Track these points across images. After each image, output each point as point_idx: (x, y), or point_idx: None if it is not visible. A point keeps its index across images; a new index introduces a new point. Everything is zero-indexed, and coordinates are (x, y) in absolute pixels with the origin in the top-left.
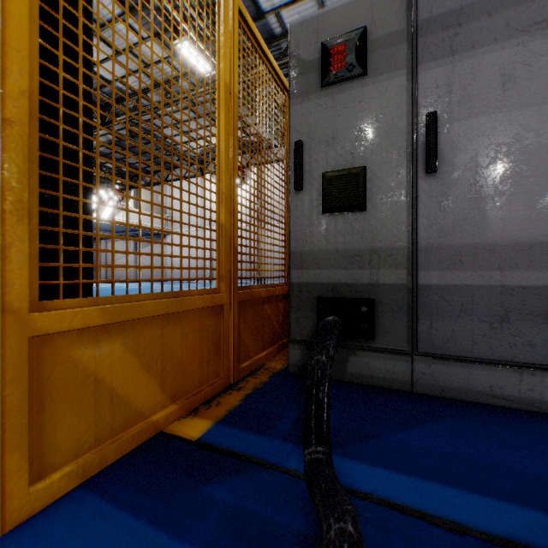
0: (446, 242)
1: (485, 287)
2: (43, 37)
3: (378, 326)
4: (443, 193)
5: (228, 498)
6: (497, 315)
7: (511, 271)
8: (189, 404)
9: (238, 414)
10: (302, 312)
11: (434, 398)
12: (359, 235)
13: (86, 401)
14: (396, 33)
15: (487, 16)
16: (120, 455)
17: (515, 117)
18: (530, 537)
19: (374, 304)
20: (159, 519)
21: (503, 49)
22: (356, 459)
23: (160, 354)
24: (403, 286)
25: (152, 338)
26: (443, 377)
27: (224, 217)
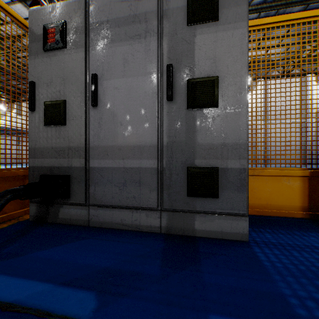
0: (101, 144)
1: (117, 168)
2: None
3: (71, 191)
4: (100, 117)
5: None
6: (122, 182)
7: (127, 160)
8: None
9: None
10: None
11: (96, 228)
12: (63, 139)
13: None
14: (79, 27)
15: (118, 27)
16: None
17: (129, 81)
18: (25, 299)
19: (70, 178)
20: None
21: (124, 45)
22: None
23: None
24: (83, 168)
25: None
26: (102, 216)
27: None
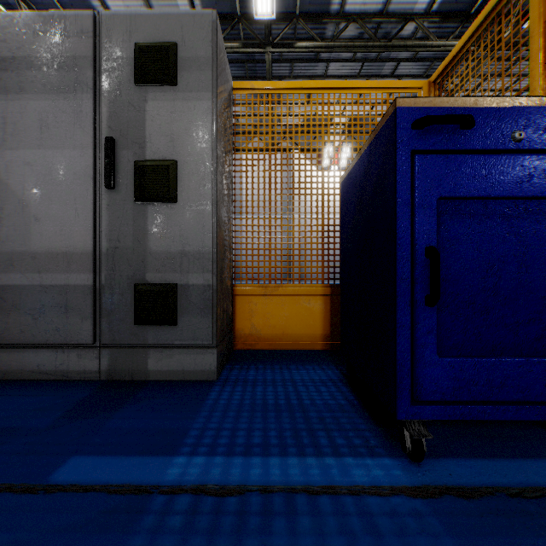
0: (4, 249)
1: (30, 286)
2: None
3: None
4: (2, 207)
5: None
6: (38, 308)
7: (47, 274)
8: None
9: None
10: None
11: None
12: None
13: None
14: None
15: (32, 70)
16: None
17: (49, 155)
18: None
19: None
20: None
21: (41, 99)
22: None
23: None
24: None
25: None
26: (6, 362)
27: None
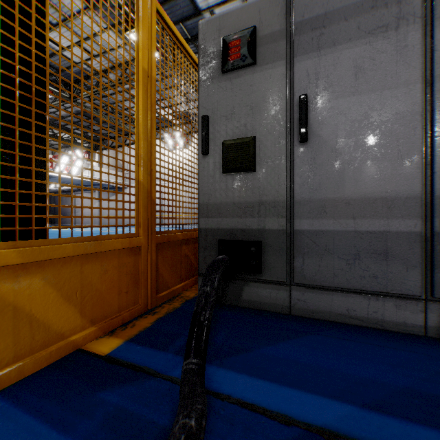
0: (314, 197)
1: (342, 232)
2: (3, 27)
3: (264, 263)
4: (313, 158)
5: (115, 401)
6: (352, 254)
7: (361, 220)
8: (107, 326)
9: (146, 334)
10: (208, 251)
11: (306, 319)
12: (250, 191)
13: (5, 325)
14: (277, 32)
15: (344, 21)
16: (38, 369)
17: (365, 100)
18: (341, 426)
19: (262, 245)
20: (54, 419)
21: (355, 46)
22: (228, 368)
23: (80, 287)
24: (283, 231)
25: (72, 274)
26: (312, 302)
27: (142, 175)
